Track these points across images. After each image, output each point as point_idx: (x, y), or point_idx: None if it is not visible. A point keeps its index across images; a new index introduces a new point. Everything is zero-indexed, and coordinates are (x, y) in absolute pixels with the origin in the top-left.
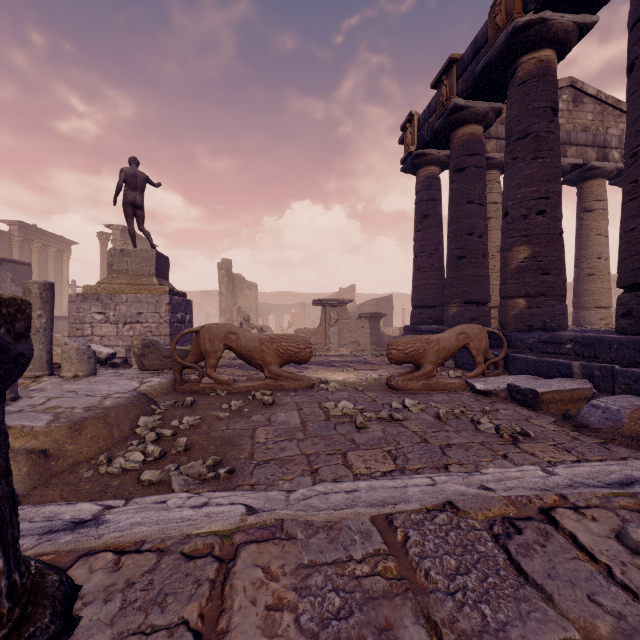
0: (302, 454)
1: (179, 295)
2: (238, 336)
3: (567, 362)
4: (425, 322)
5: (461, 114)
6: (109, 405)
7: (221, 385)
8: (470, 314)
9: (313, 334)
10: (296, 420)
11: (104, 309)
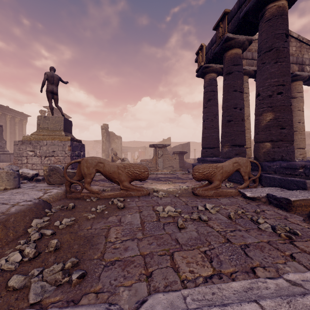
0: (140, 255)
1: (77, 141)
2: (104, 164)
3: (302, 180)
4: (209, 156)
5: (230, 42)
6: (12, 211)
7: (93, 194)
8: (235, 151)
9: (149, 162)
10: (137, 221)
11: (34, 149)
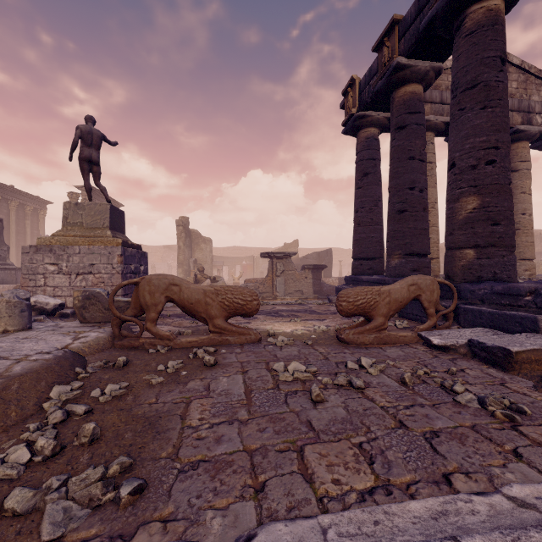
0: (244, 450)
1: (133, 247)
2: (181, 288)
3: (531, 316)
4: (365, 273)
5: (403, 73)
6: (16, 372)
7: (162, 340)
8: (411, 265)
9: (261, 284)
10: (239, 388)
11: (57, 260)
